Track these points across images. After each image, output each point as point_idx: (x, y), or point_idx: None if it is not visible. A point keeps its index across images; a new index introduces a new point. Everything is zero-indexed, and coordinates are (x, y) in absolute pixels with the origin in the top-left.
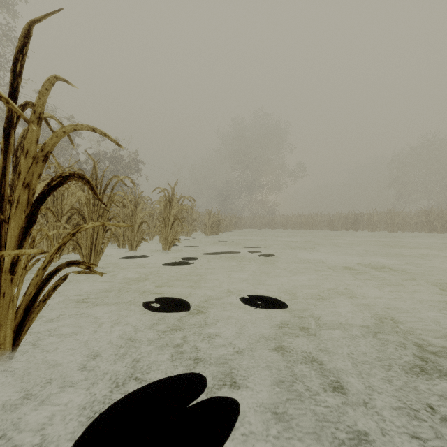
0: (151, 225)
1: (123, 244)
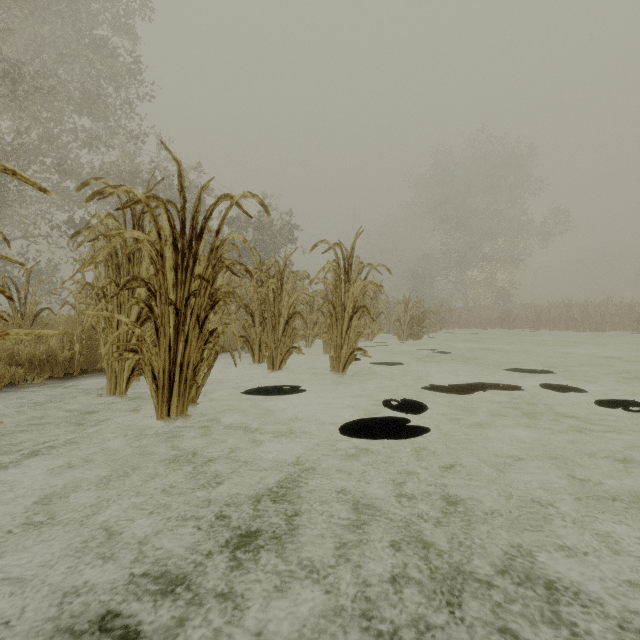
0: (308, 322)
1: (259, 354)
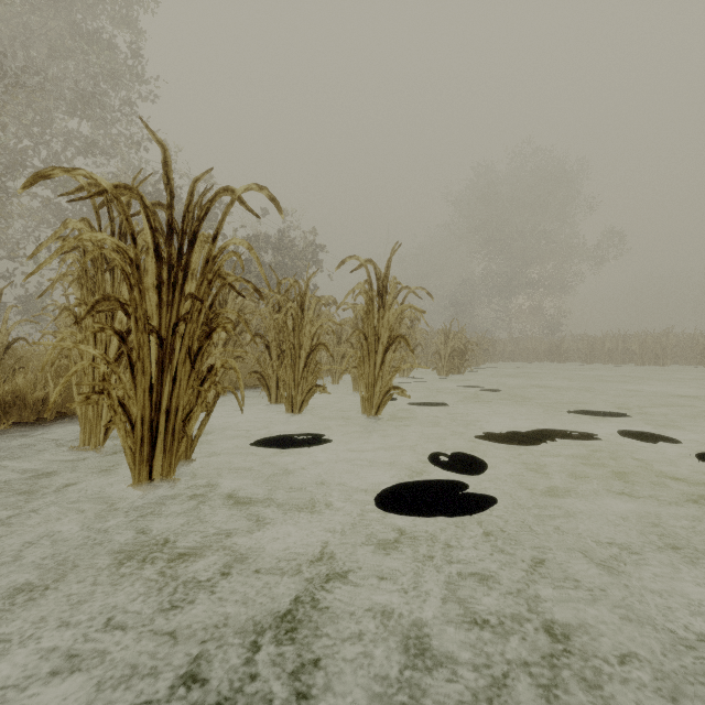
0: (335, 355)
1: (277, 394)
